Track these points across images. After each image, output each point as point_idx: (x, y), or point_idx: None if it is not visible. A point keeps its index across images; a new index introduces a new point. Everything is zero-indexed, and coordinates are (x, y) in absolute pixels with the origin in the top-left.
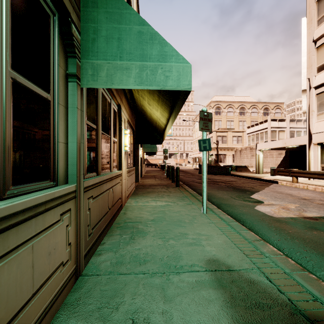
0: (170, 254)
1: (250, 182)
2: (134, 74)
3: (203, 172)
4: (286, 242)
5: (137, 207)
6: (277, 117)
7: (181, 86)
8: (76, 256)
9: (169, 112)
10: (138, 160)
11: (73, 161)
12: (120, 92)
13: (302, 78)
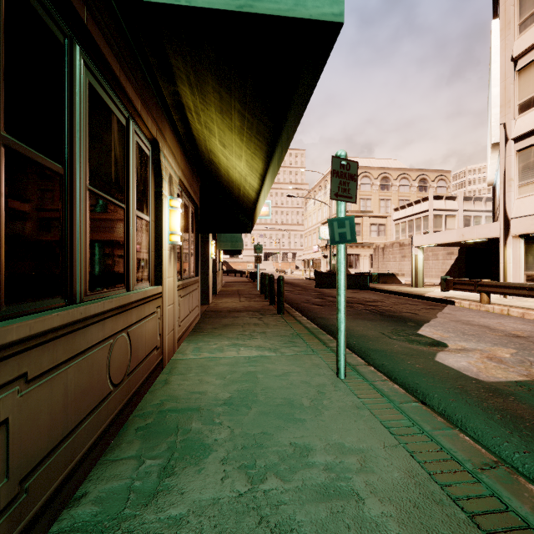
0: None
1: (407, 302)
2: None
3: (338, 290)
4: None
5: (198, 363)
6: (441, 194)
7: (311, 6)
8: None
9: (266, 157)
10: (208, 263)
11: None
12: (158, 113)
13: (493, 123)
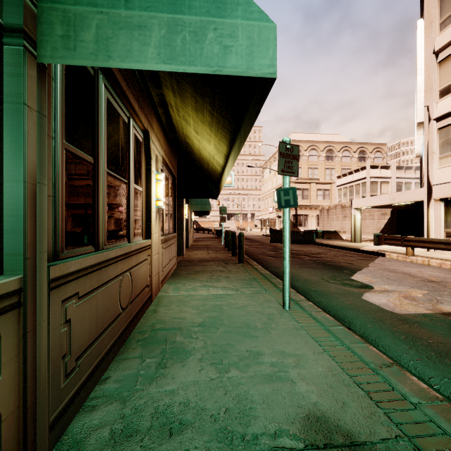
0: (232, 404)
1: (345, 255)
2: (157, 38)
3: (284, 243)
4: (432, 365)
5: (178, 298)
6: (377, 163)
7: (256, 69)
8: (21, 437)
9: (229, 143)
10: (183, 222)
11: (14, 223)
12: (148, 110)
13: (418, 105)
